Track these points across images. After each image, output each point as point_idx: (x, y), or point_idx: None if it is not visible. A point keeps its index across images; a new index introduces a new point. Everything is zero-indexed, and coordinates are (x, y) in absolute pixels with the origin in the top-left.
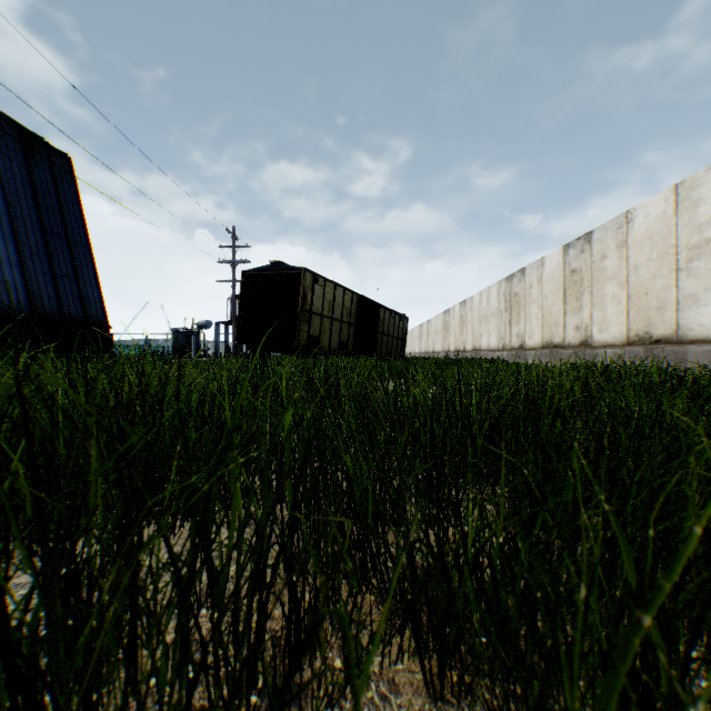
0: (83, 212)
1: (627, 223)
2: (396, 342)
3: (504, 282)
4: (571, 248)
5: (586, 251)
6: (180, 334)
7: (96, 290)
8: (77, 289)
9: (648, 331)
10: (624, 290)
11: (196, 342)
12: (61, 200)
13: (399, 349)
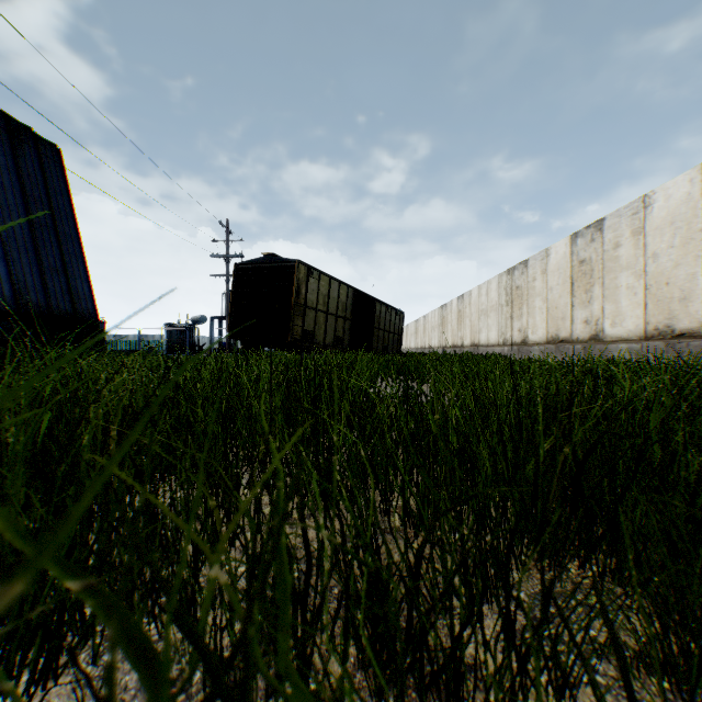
0: (73, 205)
1: (644, 208)
2: (392, 337)
3: (505, 275)
4: (580, 237)
5: (596, 240)
6: (174, 330)
7: (85, 284)
8: (65, 283)
9: (669, 324)
10: (641, 280)
11: (190, 338)
12: (49, 192)
13: (395, 344)
